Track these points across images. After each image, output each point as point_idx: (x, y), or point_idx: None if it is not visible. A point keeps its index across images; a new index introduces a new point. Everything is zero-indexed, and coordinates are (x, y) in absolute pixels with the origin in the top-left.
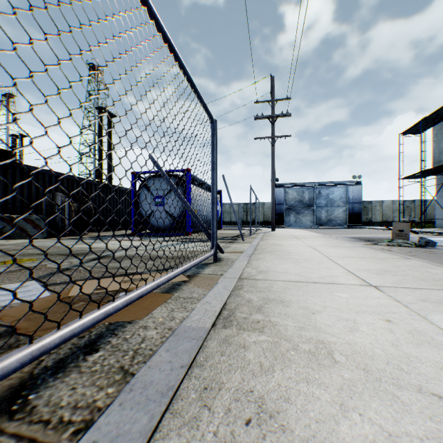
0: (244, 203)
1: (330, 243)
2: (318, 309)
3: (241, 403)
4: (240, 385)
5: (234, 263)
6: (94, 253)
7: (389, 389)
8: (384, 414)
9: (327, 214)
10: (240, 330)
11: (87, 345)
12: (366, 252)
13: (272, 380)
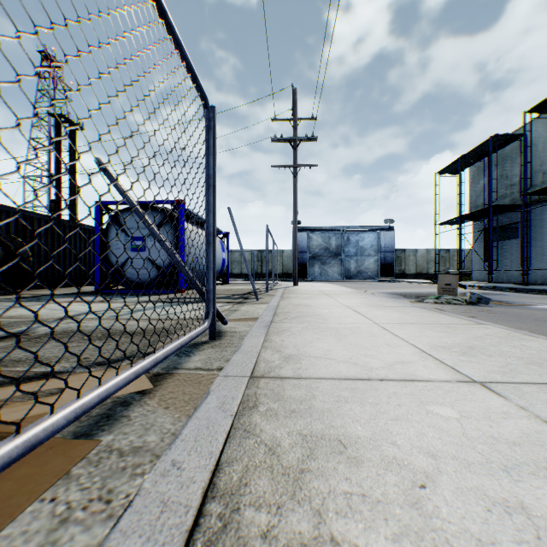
0: (259, 251)
1: (371, 301)
2: (423, 465)
3: None
4: None
5: (244, 341)
6: None
7: None
8: None
9: (357, 265)
10: None
11: None
12: (424, 315)
13: None
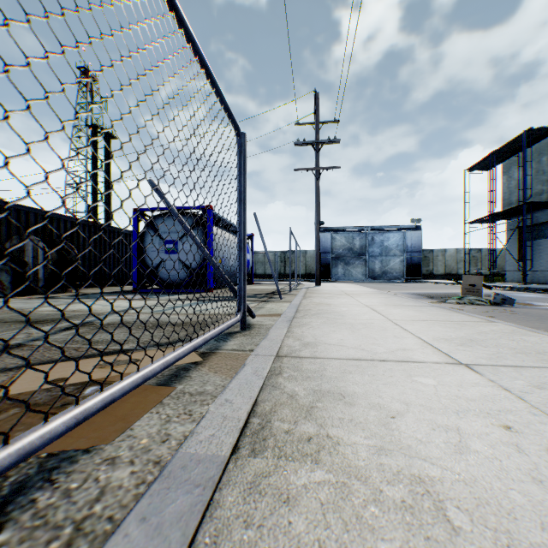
0: (282, 252)
1: (390, 301)
2: (397, 408)
3: None
4: None
5: (270, 331)
6: None
7: None
8: None
9: (382, 266)
10: (280, 459)
11: None
12: (438, 314)
13: None
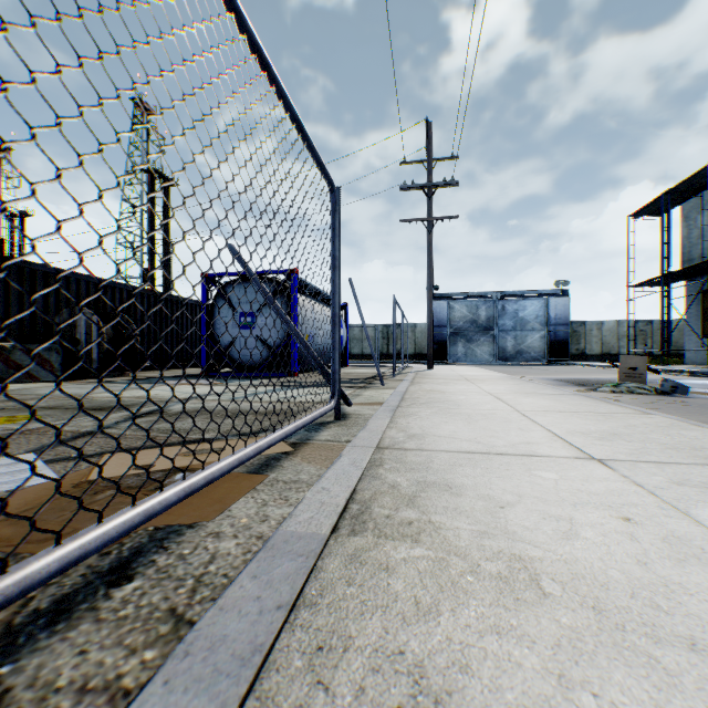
0: (384, 325)
1: (522, 388)
2: (508, 499)
3: (383, 677)
4: (381, 642)
5: (369, 422)
6: (125, 409)
7: (640, 645)
8: (636, 693)
9: (516, 343)
10: (380, 538)
11: (114, 568)
12: (580, 404)
13: (437, 630)
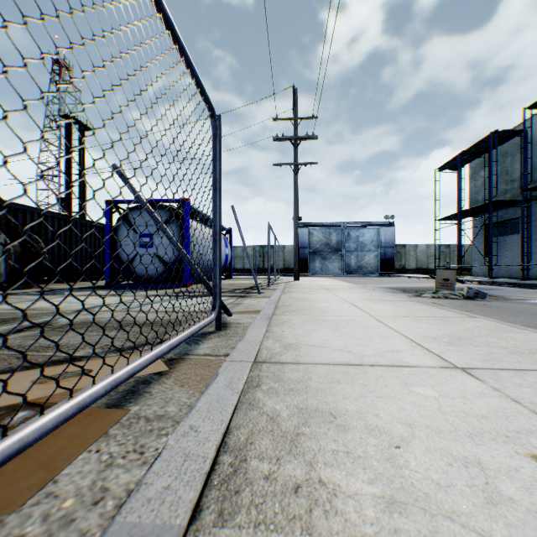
0: (260, 246)
1: (369, 296)
2: (400, 431)
3: None
4: None
5: (248, 331)
6: None
7: None
8: None
9: (357, 260)
10: (257, 528)
11: None
12: (419, 309)
13: None
